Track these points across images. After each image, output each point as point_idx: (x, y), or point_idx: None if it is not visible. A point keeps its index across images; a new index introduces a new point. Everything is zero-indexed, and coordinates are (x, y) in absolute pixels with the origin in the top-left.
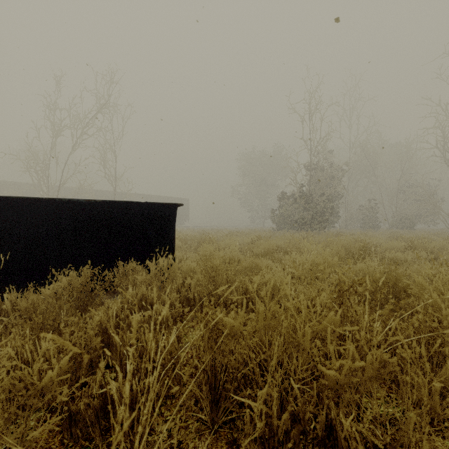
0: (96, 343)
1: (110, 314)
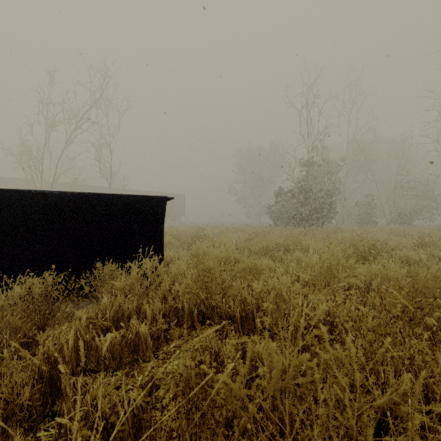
0: (24, 397)
1: (63, 341)
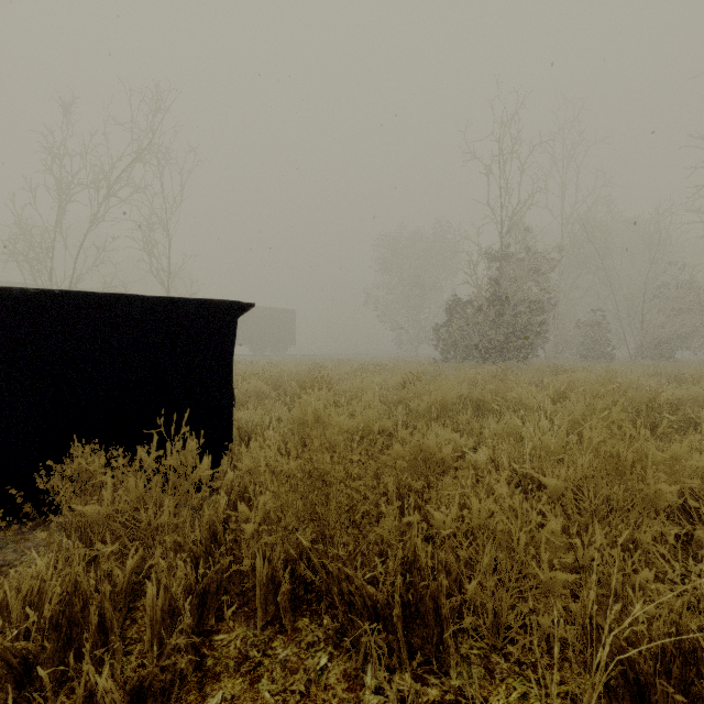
0: None
1: None
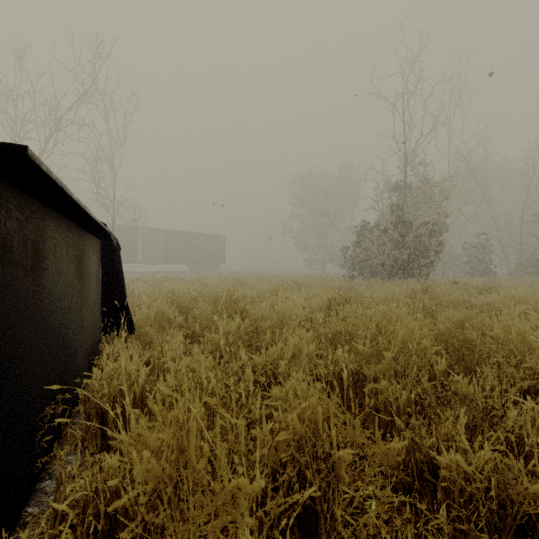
0: None
1: None
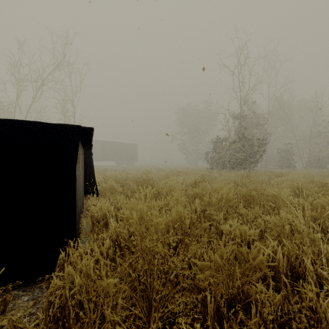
0: None
1: None
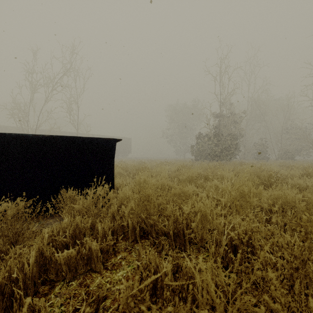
0: None
1: (23, 260)
